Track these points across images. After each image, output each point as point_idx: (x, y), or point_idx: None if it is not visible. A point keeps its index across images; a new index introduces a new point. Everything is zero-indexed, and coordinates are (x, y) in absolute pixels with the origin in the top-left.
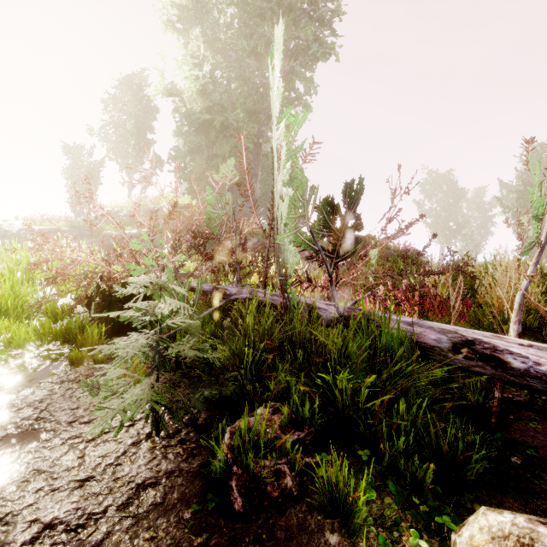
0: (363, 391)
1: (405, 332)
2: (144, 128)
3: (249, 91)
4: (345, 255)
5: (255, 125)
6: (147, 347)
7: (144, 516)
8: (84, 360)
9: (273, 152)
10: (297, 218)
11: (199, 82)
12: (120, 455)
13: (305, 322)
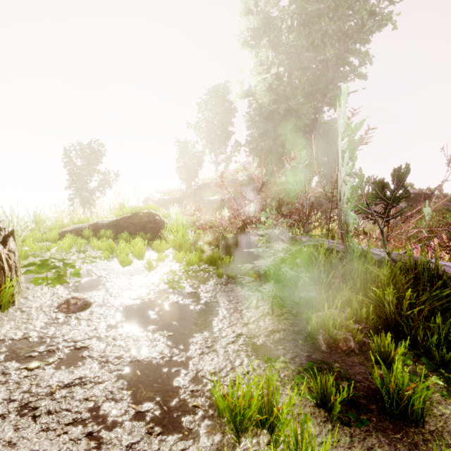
0: (404, 303)
1: (450, 274)
2: (225, 121)
3: (307, 77)
4: (394, 216)
5: (312, 104)
6: (272, 265)
7: (277, 341)
8: (223, 274)
9: (338, 151)
10: (357, 196)
11: (267, 81)
12: (257, 317)
13: (361, 262)
